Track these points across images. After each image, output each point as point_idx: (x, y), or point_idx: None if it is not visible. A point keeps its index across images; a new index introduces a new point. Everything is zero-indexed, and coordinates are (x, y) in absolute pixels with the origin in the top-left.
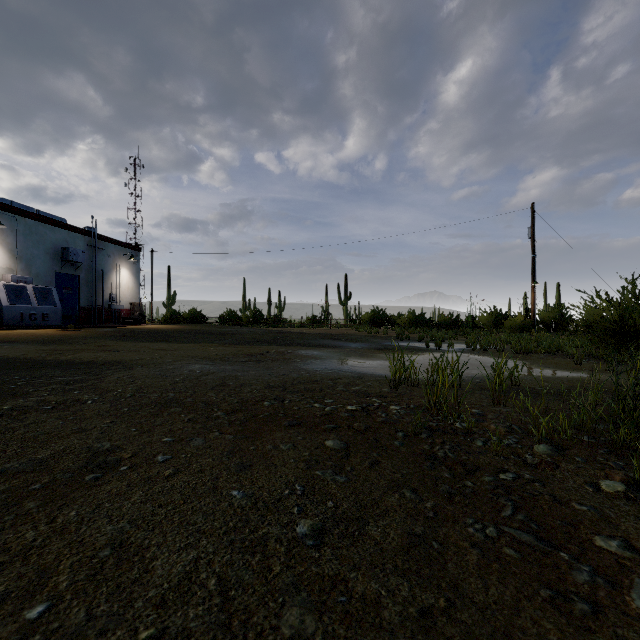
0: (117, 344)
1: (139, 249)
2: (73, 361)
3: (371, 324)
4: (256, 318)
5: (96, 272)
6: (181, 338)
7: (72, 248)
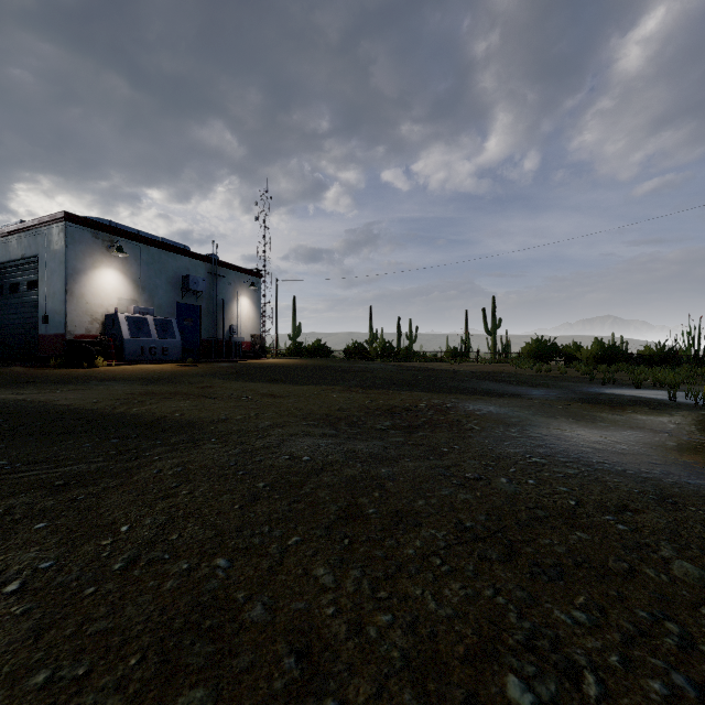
0: (223, 385)
1: (260, 275)
2: (139, 418)
3: (535, 359)
4: (385, 351)
5: (217, 302)
6: (299, 377)
7: (192, 276)
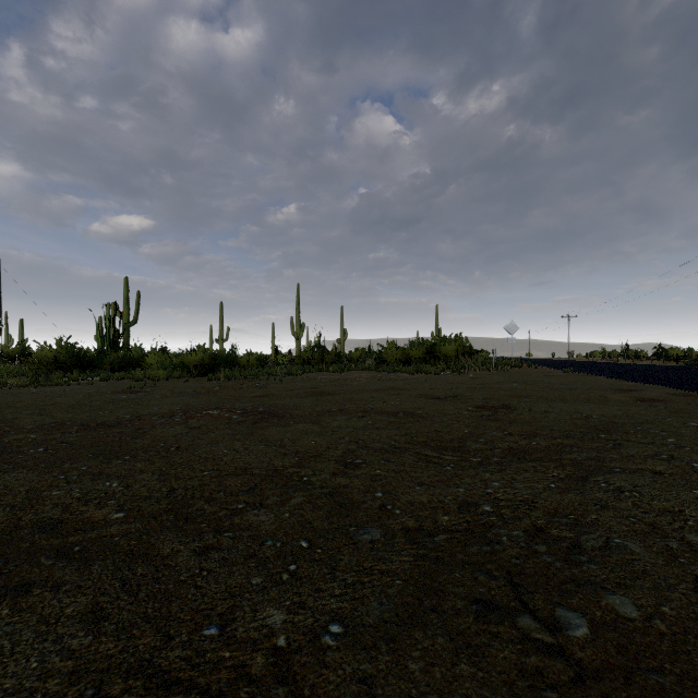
0: None
1: None
2: None
3: None
4: None
5: None
6: None
7: None
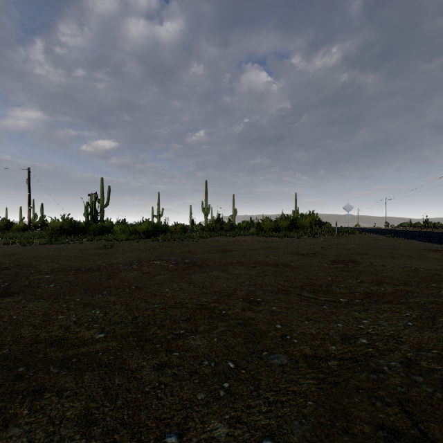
0: None
1: None
2: None
3: None
4: None
5: None
6: None
7: None
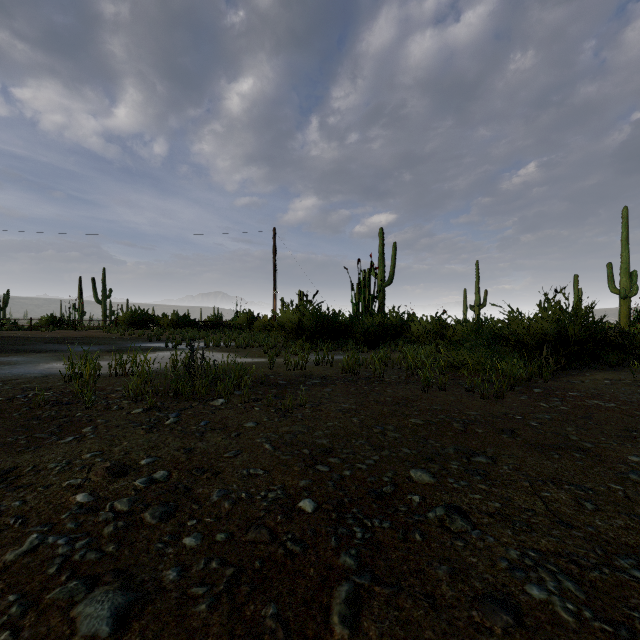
0: None
1: None
2: None
3: (130, 325)
4: None
5: None
6: None
7: None
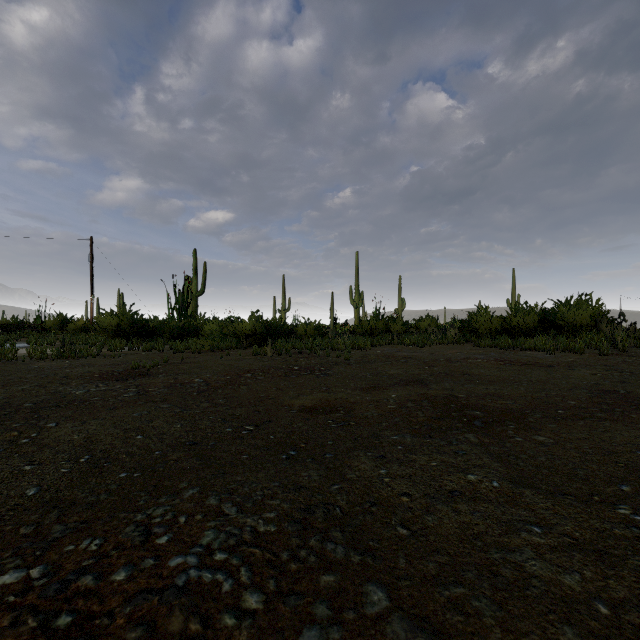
0: None
1: None
2: None
3: None
4: None
5: None
6: None
7: None
